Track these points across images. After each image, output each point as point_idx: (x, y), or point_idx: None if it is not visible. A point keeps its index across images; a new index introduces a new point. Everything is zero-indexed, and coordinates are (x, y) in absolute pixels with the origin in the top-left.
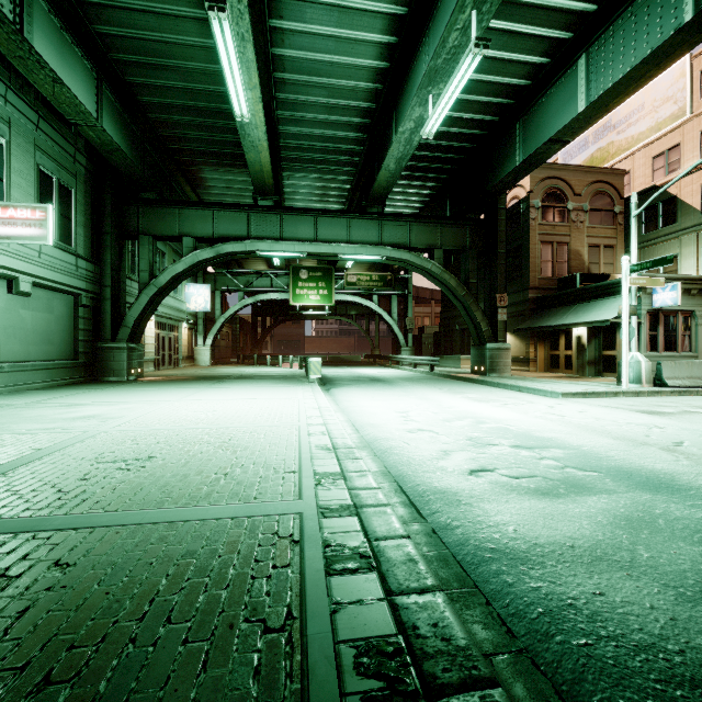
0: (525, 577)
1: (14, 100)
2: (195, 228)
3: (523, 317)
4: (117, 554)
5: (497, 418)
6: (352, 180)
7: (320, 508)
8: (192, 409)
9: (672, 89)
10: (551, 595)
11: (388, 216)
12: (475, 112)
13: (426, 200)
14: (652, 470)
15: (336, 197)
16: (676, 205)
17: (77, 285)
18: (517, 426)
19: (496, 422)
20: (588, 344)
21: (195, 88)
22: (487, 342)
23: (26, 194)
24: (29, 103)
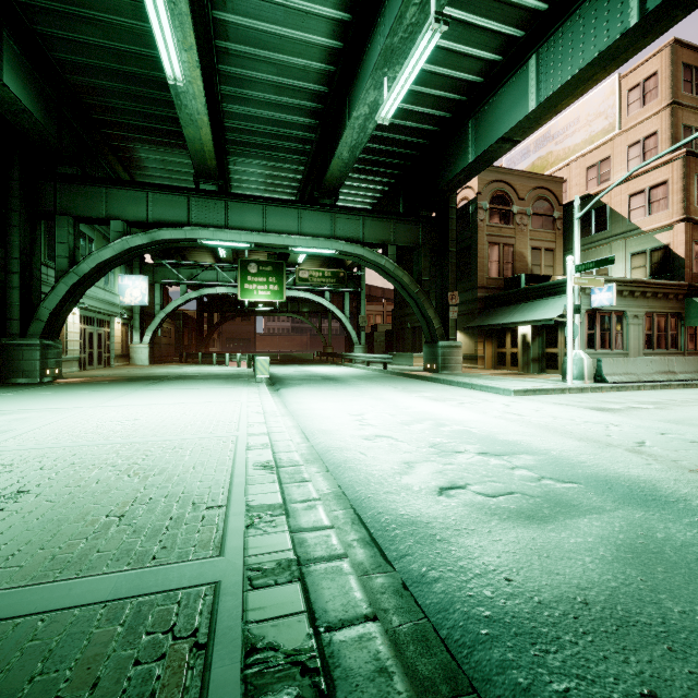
0: (543, 671)
1: None
2: (126, 211)
3: (472, 316)
4: None
5: (457, 419)
6: (304, 170)
7: (248, 570)
8: (108, 418)
9: (604, 105)
10: None
11: (341, 209)
12: (429, 106)
13: (379, 196)
14: (629, 477)
15: (286, 188)
16: (607, 213)
17: None
18: (479, 428)
19: (457, 424)
20: (532, 342)
21: (123, 48)
22: (439, 340)
23: None
24: None
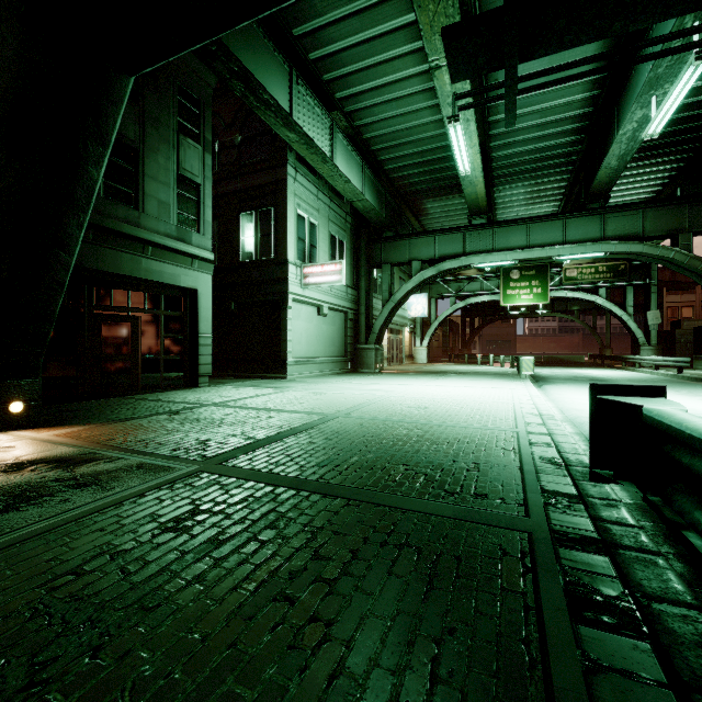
0: None
1: (321, 196)
2: (421, 253)
3: None
4: (437, 430)
5: None
6: (569, 177)
7: (528, 432)
8: (433, 390)
9: None
10: None
11: (613, 208)
12: None
13: (671, 174)
14: None
15: (550, 197)
16: None
17: (347, 306)
18: None
19: None
20: None
21: (425, 149)
22: None
23: (325, 252)
24: (326, 195)
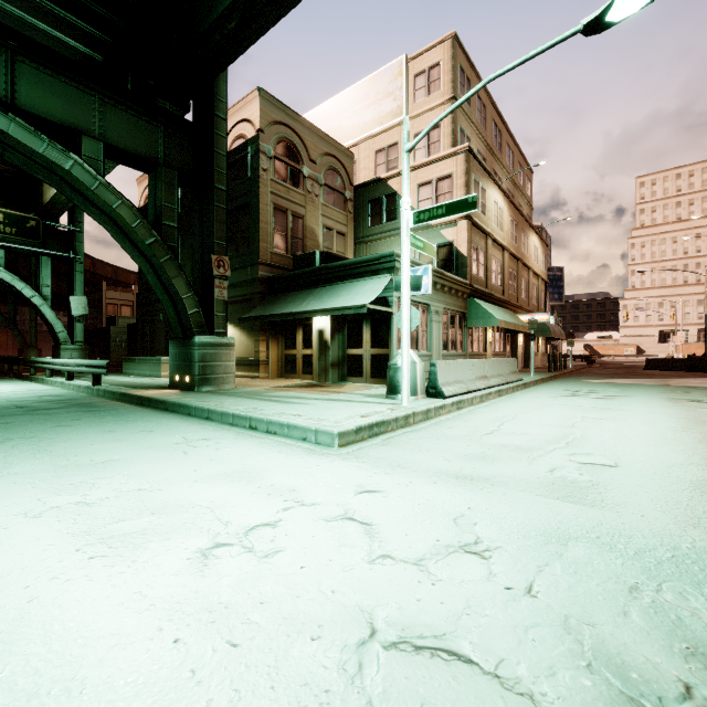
0: None
1: None
2: None
3: (252, 303)
4: None
5: None
6: None
7: None
8: None
9: (393, 85)
10: None
11: None
12: None
13: None
14: None
15: None
16: (397, 201)
17: None
18: None
19: None
20: (332, 341)
21: None
22: (196, 333)
23: None
24: None
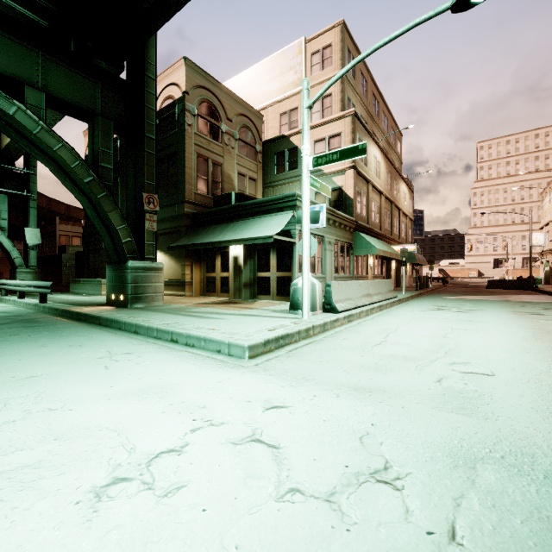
0: None
1: None
2: None
3: (179, 235)
4: None
5: None
6: None
7: None
8: None
9: (294, 61)
10: None
11: None
12: None
13: None
14: None
15: None
16: (298, 154)
17: None
18: None
19: None
20: (245, 266)
21: None
22: (129, 259)
23: None
24: None
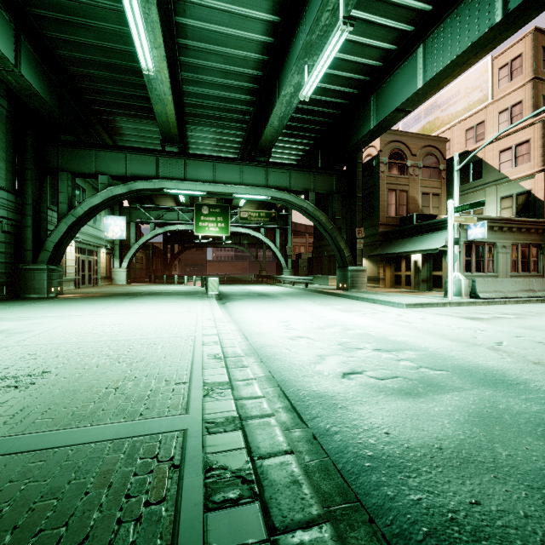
0: (405, 488)
1: None
2: (110, 168)
3: (375, 246)
4: None
5: (360, 325)
6: (244, 135)
7: (206, 422)
8: (100, 323)
9: (479, 80)
10: (432, 508)
11: (273, 165)
12: (340, 85)
13: (302, 154)
14: (486, 367)
15: (231, 149)
16: (482, 165)
17: None
18: (376, 331)
19: (359, 329)
20: (422, 267)
21: (108, 46)
22: (349, 265)
23: None
24: None
